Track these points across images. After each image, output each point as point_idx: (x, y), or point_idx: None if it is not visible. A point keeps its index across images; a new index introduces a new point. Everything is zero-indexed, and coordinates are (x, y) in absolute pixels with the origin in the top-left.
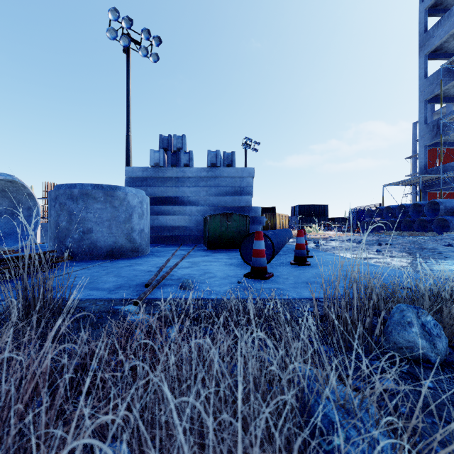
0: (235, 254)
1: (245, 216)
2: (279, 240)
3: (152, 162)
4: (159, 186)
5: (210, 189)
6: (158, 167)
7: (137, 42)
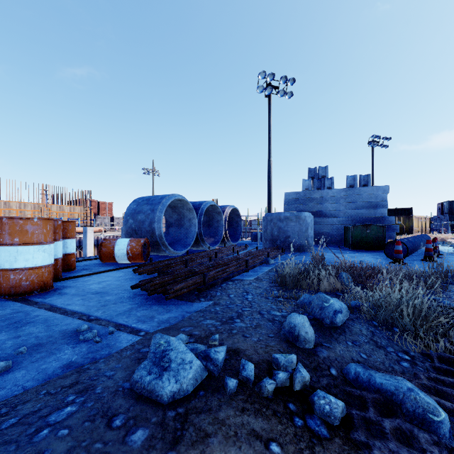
0: (376, 253)
1: (382, 226)
2: (412, 245)
3: (303, 188)
4: (307, 204)
5: (348, 204)
6: (307, 190)
7: (276, 87)
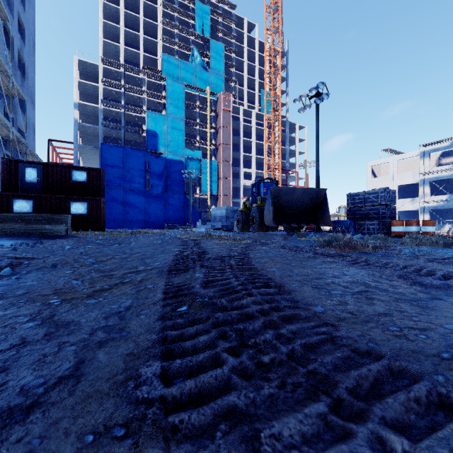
0: None
1: None
2: None
3: None
4: None
5: None
6: None
7: None
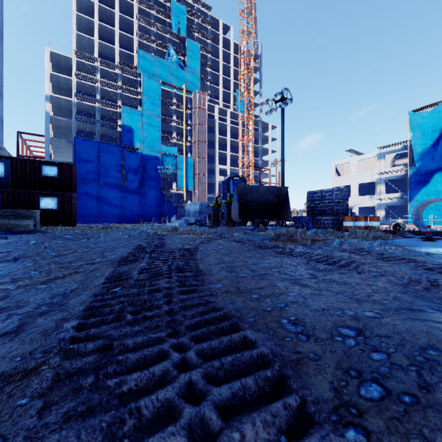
0: None
1: None
2: None
3: None
4: None
5: None
6: None
7: None
